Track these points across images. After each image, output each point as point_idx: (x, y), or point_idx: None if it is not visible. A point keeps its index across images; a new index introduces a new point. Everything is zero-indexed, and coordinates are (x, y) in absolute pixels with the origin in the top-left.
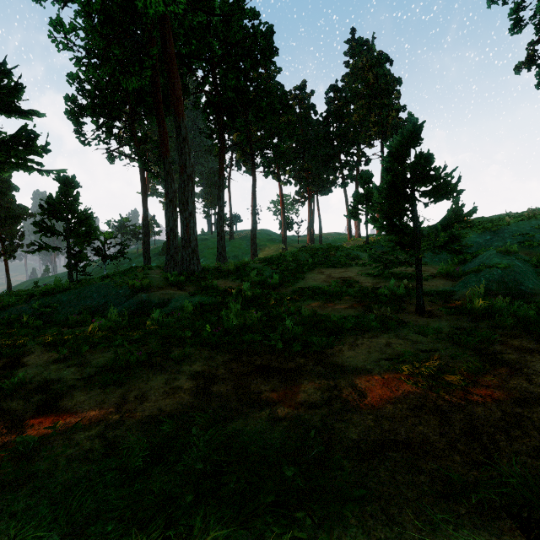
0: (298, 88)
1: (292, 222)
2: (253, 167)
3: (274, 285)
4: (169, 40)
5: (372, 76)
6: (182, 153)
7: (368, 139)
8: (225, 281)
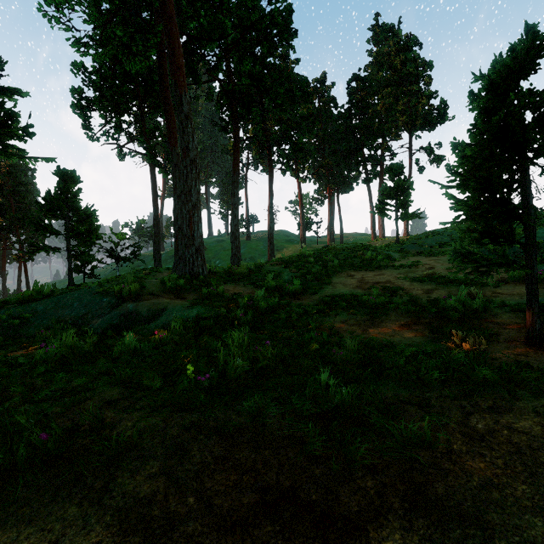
0: (317, 80)
1: (311, 222)
2: (270, 161)
3: (295, 292)
4: None
5: (399, 61)
6: (184, 133)
7: (395, 130)
8: (235, 286)
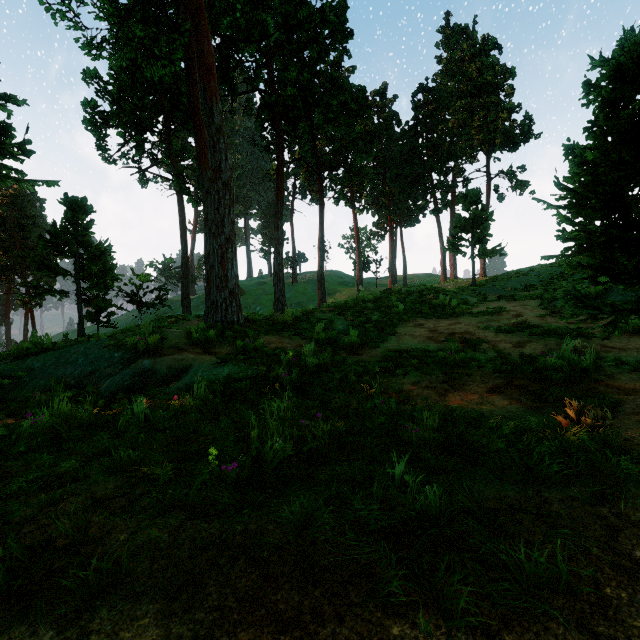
0: (376, 92)
1: (369, 260)
2: (320, 188)
3: (351, 345)
4: None
5: (475, 67)
6: (215, 149)
7: (470, 150)
8: (278, 338)
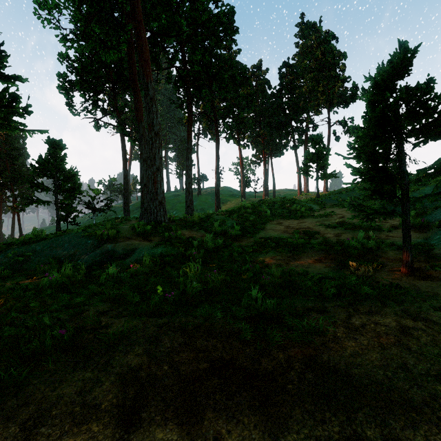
0: (255, 66)
1: (250, 180)
2: (217, 132)
3: (236, 236)
4: (137, 6)
5: (320, 52)
6: (150, 112)
7: (316, 107)
8: (190, 231)
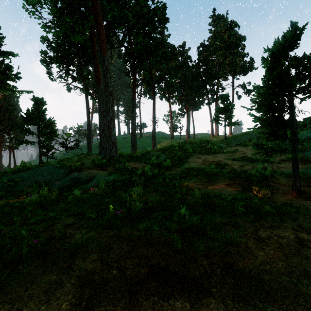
0: (180, 46)
1: (177, 127)
2: (153, 92)
3: (167, 166)
4: (96, 1)
5: (227, 35)
6: (105, 77)
7: (224, 75)
8: (134, 163)
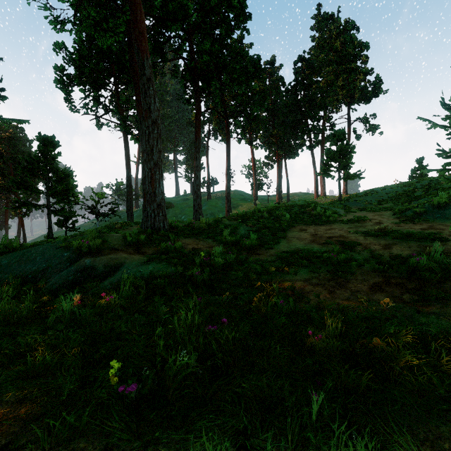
0: (268, 62)
1: (262, 183)
2: (227, 130)
3: (251, 246)
4: None
5: (340, 43)
6: (146, 95)
7: (336, 102)
8: (194, 240)
